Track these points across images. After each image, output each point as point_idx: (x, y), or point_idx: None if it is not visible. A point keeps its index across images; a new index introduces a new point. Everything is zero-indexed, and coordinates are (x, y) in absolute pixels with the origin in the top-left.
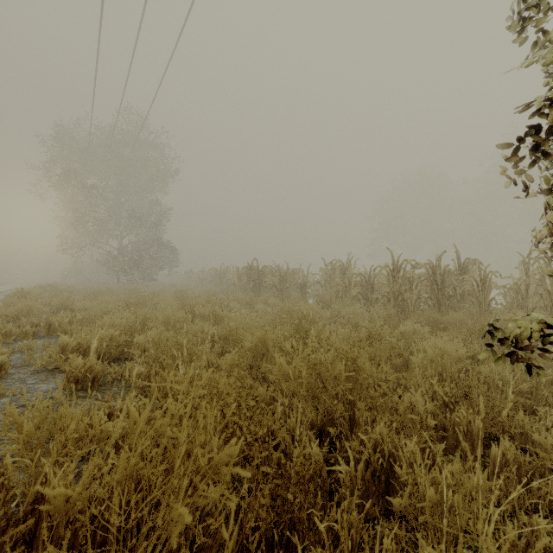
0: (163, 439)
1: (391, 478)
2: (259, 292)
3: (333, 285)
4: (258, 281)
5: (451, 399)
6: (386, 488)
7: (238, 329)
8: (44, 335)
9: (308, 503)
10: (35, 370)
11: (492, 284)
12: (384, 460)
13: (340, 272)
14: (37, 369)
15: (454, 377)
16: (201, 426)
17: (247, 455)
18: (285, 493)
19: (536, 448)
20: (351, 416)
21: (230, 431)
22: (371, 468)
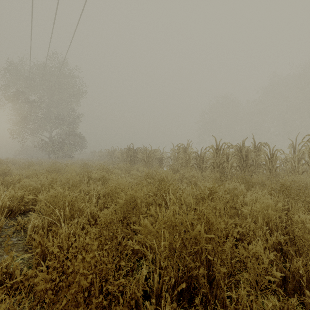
0: None
1: None
2: (134, 163)
3: (178, 159)
4: (133, 156)
5: (284, 247)
6: None
7: (116, 189)
8: None
9: None
10: None
11: (278, 157)
12: None
13: (183, 151)
14: None
15: (276, 225)
16: None
17: None
18: None
19: None
20: (207, 269)
21: None
22: None
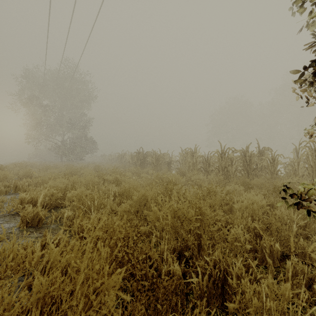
0: (69, 269)
1: (225, 284)
2: (144, 166)
3: (186, 162)
4: (143, 160)
5: (259, 231)
6: (222, 291)
7: (129, 189)
8: (12, 193)
9: (172, 307)
10: (3, 214)
11: (279, 162)
12: (220, 273)
13: (190, 155)
14: (5, 214)
15: (260, 217)
16: (94, 261)
17: (132, 271)
18: (157, 295)
19: (311, 261)
20: (198, 243)
21: (120, 257)
22: (212, 279)
